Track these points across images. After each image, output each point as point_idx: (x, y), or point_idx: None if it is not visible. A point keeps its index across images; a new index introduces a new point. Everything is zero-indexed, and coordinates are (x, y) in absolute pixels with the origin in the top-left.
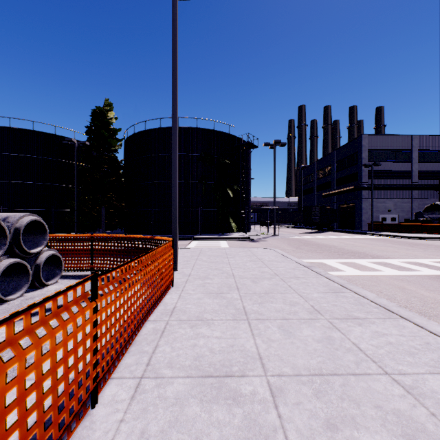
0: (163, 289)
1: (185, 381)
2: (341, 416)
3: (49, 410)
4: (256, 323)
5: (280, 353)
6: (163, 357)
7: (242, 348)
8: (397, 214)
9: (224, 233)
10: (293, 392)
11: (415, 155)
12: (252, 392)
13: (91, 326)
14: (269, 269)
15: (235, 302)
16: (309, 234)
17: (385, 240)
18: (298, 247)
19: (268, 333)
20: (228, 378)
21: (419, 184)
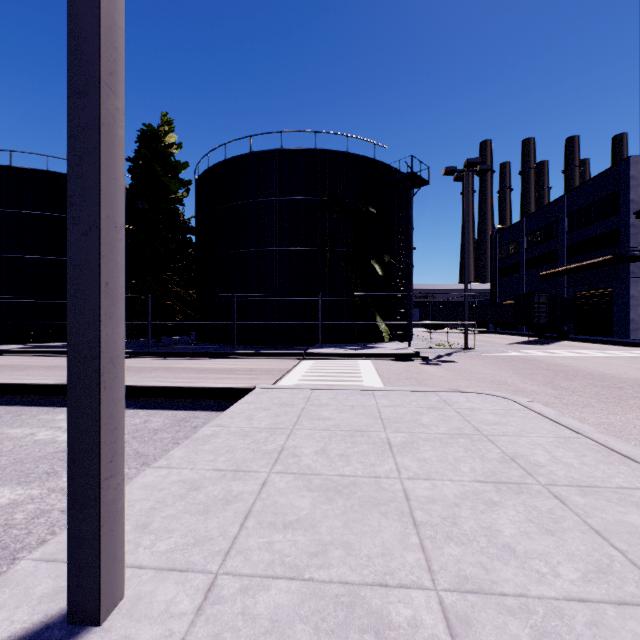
0: None
1: None
2: None
3: None
4: None
5: None
6: None
7: None
8: None
9: (366, 343)
10: None
11: None
12: None
13: None
14: None
15: None
16: (532, 347)
17: None
18: (553, 382)
19: None
20: None
21: None
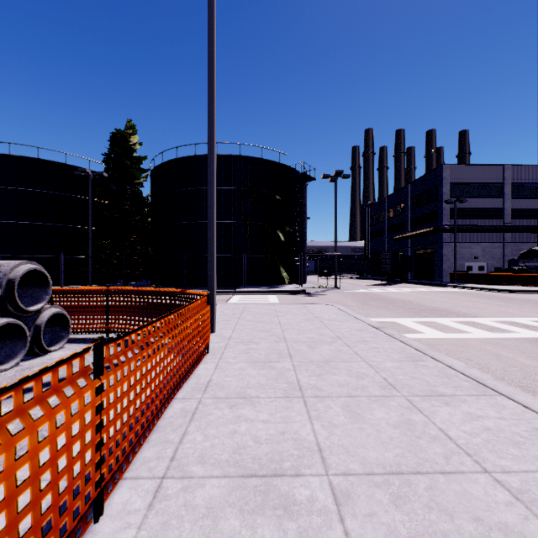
0: (195, 357)
1: (220, 482)
2: (429, 534)
3: (28, 535)
4: (314, 402)
5: (345, 443)
6: (192, 449)
7: (296, 436)
8: (486, 261)
9: (273, 285)
10: (363, 498)
11: (508, 189)
12: (309, 498)
13: (93, 413)
14: (330, 330)
15: (287, 373)
16: (378, 287)
17: (471, 294)
18: (365, 302)
19: (329, 416)
20: (278, 478)
21: (513, 225)
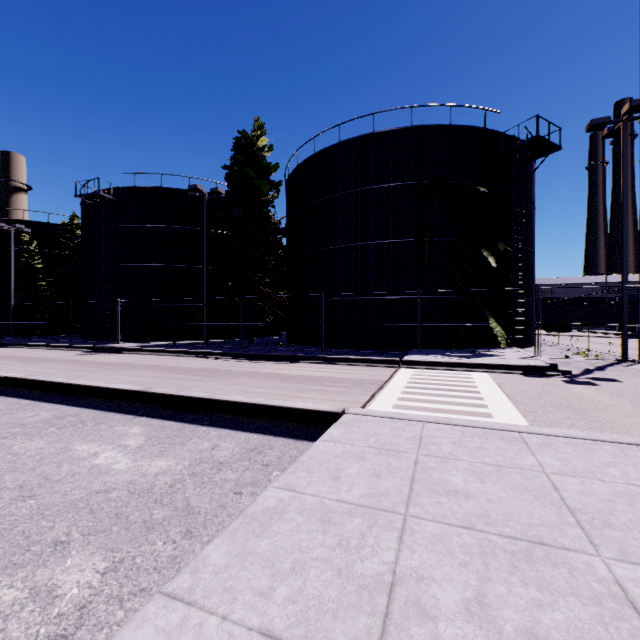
0: None
1: None
2: None
3: None
4: None
5: None
6: None
7: None
8: None
9: (474, 349)
10: None
11: None
12: None
13: None
14: None
15: None
16: None
17: None
18: None
19: None
20: None
21: None
